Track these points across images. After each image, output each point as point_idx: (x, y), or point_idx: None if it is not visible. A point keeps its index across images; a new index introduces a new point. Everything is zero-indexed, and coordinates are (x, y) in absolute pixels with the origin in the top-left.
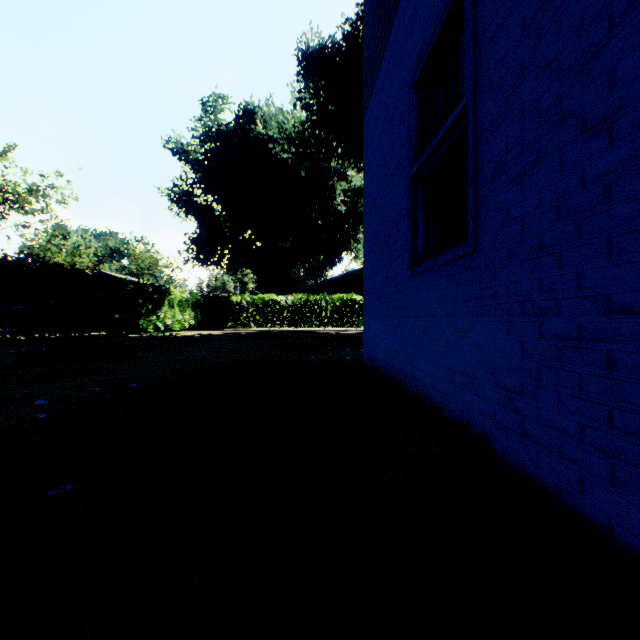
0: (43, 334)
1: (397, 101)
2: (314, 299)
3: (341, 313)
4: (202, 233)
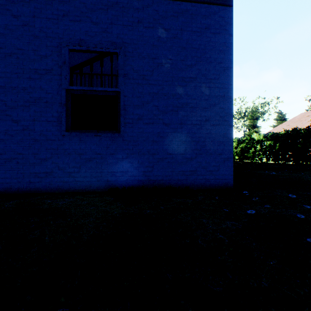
0: None
1: None
2: None
3: None
4: None
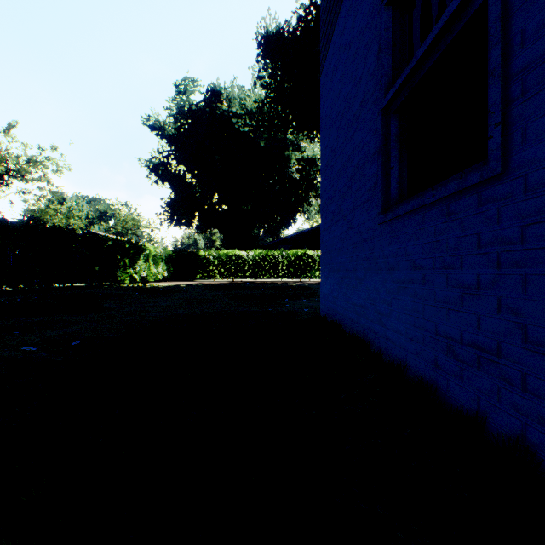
0: (27, 285)
1: (362, 32)
2: (272, 254)
3: (296, 266)
4: (176, 198)
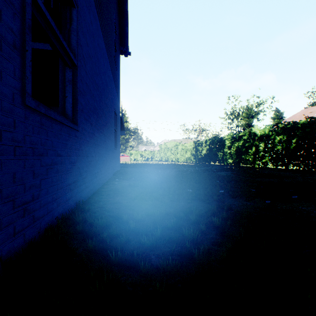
0: None
1: None
2: None
3: None
4: None
